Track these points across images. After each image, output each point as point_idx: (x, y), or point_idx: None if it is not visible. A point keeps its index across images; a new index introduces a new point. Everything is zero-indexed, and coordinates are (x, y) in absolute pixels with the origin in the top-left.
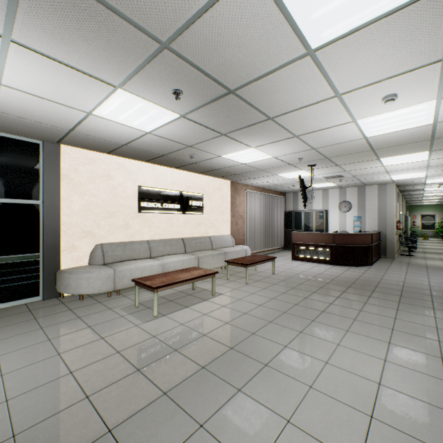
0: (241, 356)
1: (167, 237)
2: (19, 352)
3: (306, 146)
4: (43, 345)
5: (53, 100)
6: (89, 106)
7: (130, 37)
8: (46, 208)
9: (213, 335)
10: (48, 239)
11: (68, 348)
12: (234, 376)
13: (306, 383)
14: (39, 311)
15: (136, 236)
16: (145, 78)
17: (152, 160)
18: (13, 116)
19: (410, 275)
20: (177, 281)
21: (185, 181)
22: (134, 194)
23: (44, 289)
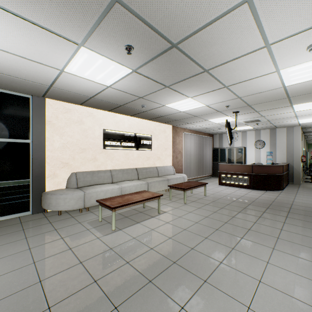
0: (183, 270)
1: (124, 167)
2: (4, 259)
3: (233, 95)
4: (23, 253)
5: (32, 59)
6: (61, 64)
7: None
8: (34, 145)
9: (159, 249)
10: (35, 169)
11: (42, 257)
12: (177, 292)
13: (244, 304)
14: (27, 223)
15: (101, 166)
16: (101, 35)
17: (113, 109)
18: (6, 75)
19: None
20: (131, 202)
21: (138, 126)
22: (100, 135)
23: (33, 206)
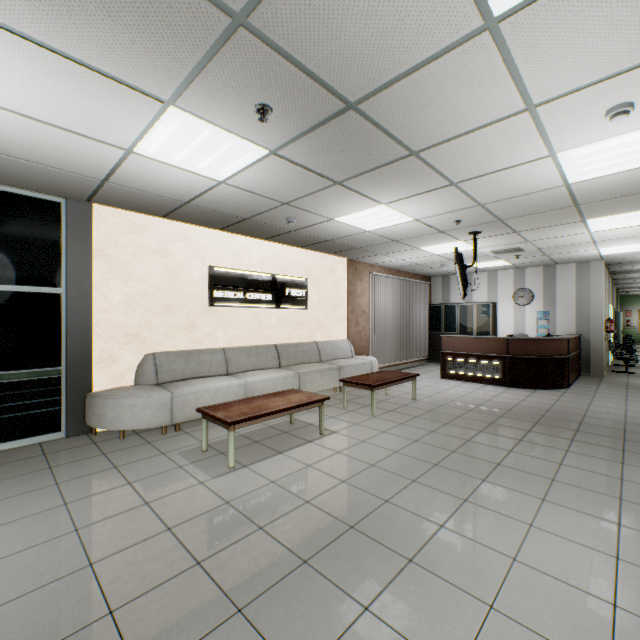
0: (368, 542)
1: (252, 343)
2: (15, 525)
3: (468, 200)
4: (54, 513)
5: (71, 129)
6: (127, 139)
7: (180, 5)
8: (70, 299)
9: (321, 502)
10: (73, 346)
11: (91, 520)
12: (356, 580)
13: (483, 600)
14: (58, 455)
15: (205, 341)
16: (210, 85)
17: (230, 227)
18: (16, 158)
19: (634, 405)
20: (265, 412)
21: (280, 259)
22: (203, 278)
23: (68, 421)
